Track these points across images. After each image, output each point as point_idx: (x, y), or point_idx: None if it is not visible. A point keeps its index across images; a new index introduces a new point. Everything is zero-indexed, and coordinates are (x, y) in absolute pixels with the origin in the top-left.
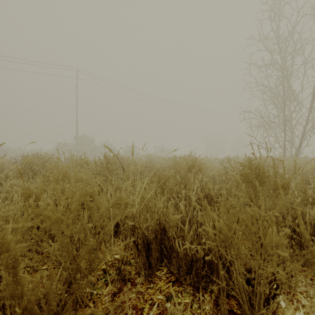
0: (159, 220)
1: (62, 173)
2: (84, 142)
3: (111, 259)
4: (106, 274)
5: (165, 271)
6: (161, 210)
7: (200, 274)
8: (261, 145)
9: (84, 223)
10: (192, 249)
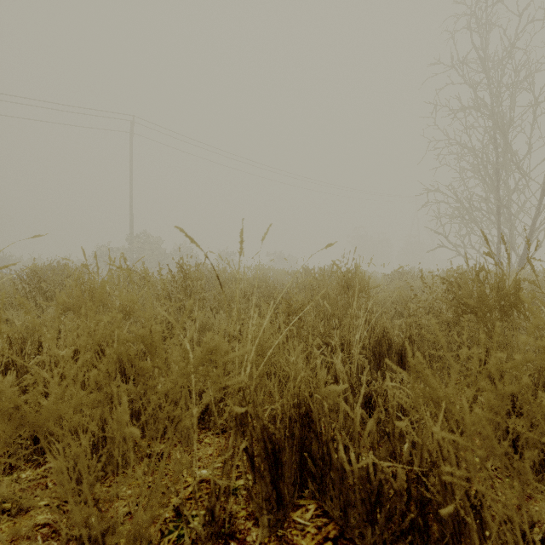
0: (297, 397)
1: (92, 295)
2: (145, 245)
3: (193, 490)
4: (180, 519)
5: (311, 510)
6: (302, 376)
7: (397, 525)
8: (457, 250)
9: (122, 420)
10: (381, 470)
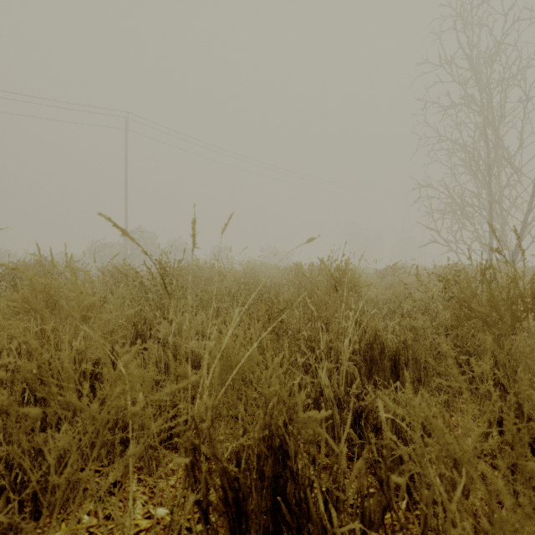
0: (269, 428)
1: (48, 296)
2: (139, 241)
3: None
4: None
5: None
6: (275, 401)
7: None
8: (449, 246)
9: None
10: None
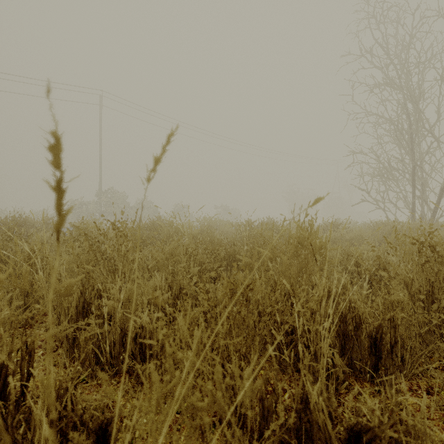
0: None
1: None
2: (112, 200)
3: None
4: None
5: None
6: None
7: None
8: (378, 204)
9: None
10: None
